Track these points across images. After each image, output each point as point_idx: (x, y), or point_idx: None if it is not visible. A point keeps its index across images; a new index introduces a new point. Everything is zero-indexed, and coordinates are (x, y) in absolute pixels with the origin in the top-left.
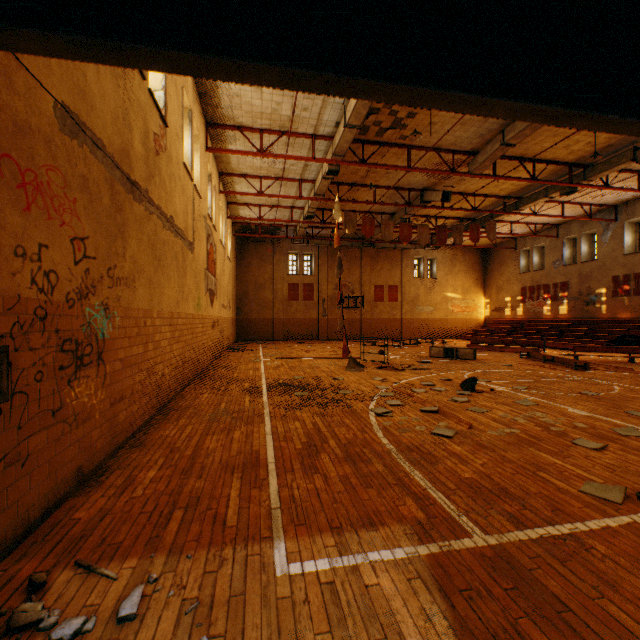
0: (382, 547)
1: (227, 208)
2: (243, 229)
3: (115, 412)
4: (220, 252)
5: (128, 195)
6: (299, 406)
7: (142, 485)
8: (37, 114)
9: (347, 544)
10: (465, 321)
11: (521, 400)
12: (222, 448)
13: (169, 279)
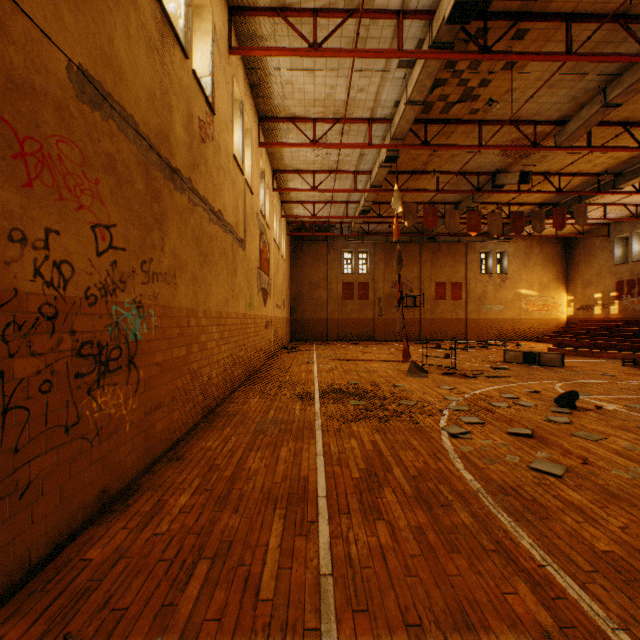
0: None
1: (281, 207)
2: (297, 228)
3: (151, 422)
4: (274, 251)
5: (167, 182)
6: (355, 418)
7: (169, 516)
8: (43, 73)
9: None
10: (542, 321)
11: None
12: (265, 470)
13: (217, 276)
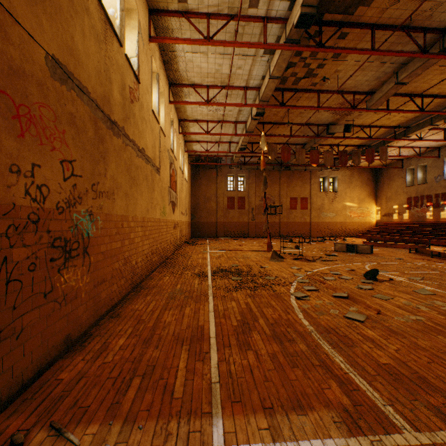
0: (313, 435)
1: (184, 145)
2: (196, 159)
3: (98, 291)
4: (179, 175)
5: (108, 130)
6: (235, 288)
7: (113, 351)
8: (30, 62)
9: (279, 428)
10: (360, 224)
11: (419, 289)
12: (175, 322)
13: (141, 193)
